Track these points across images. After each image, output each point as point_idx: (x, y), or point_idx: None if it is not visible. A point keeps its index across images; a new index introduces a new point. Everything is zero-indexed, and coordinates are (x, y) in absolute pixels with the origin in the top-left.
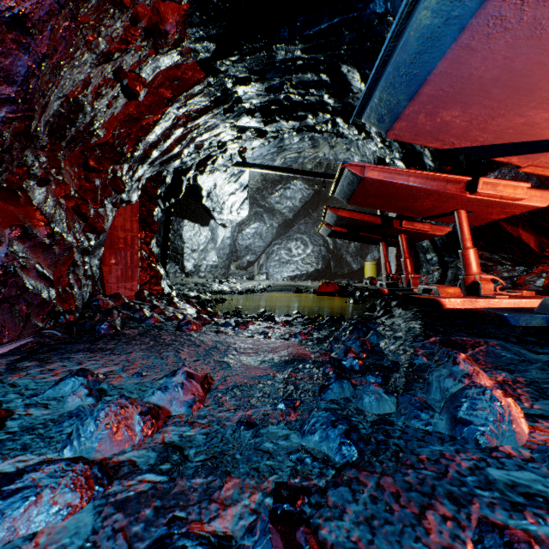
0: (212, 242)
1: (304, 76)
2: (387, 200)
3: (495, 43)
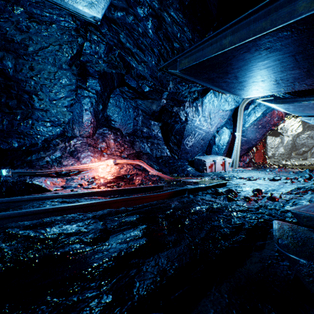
0: (280, 143)
1: None
2: None
3: None
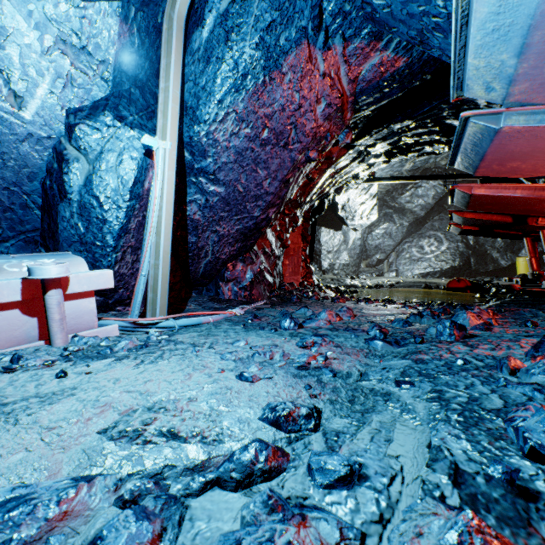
0: (344, 244)
1: (416, 131)
2: (503, 206)
3: (516, 142)
